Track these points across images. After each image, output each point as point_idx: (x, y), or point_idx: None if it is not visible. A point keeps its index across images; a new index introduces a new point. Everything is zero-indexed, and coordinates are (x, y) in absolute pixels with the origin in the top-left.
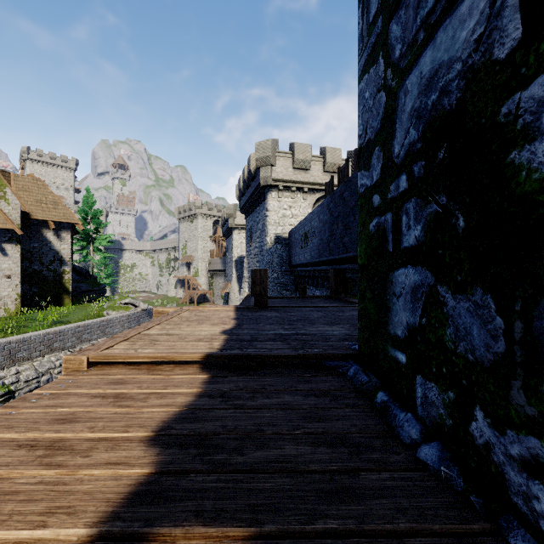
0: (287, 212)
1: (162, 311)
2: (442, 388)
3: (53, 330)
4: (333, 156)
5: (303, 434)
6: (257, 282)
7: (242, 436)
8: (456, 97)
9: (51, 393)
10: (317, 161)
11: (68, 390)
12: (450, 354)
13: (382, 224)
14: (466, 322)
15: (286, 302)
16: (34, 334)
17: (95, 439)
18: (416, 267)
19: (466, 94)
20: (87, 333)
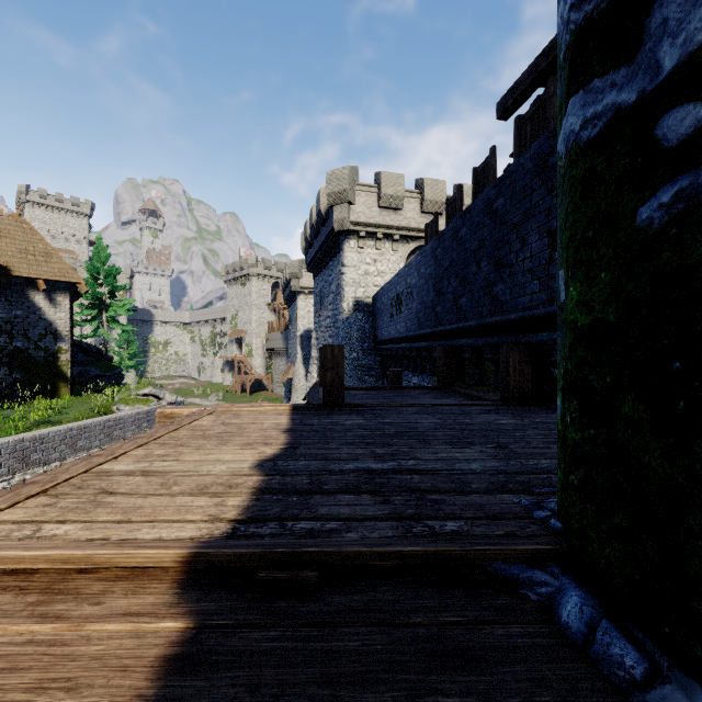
0: (371, 269)
1: (171, 414)
2: None
3: (31, 435)
4: (434, 191)
5: None
6: (327, 366)
7: None
8: None
9: None
10: (412, 197)
11: None
12: None
13: None
14: None
15: (372, 395)
16: None
17: None
18: None
19: None
20: (85, 438)
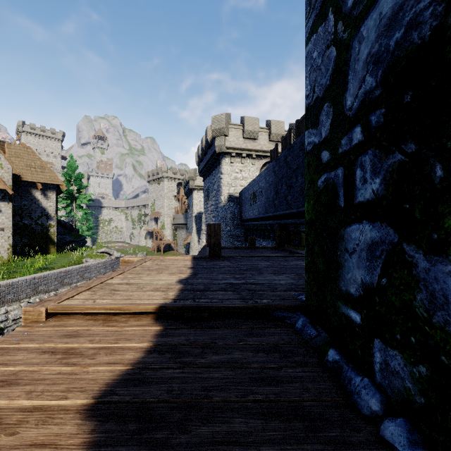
0: (238, 175)
1: (128, 260)
2: (409, 360)
3: (38, 275)
4: (277, 128)
5: (253, 402)
6: (211, 235)
7: (188, 404)
8: (430, 27)
9: (1, 348)
10: (264, 131)
11: (20, 344)
12: (422, 322)
13: (331, 180)
14: (446, 289)
15: (237, 252)
16: (21, 279)
17: (29, 409)
18: (373, 223)
19: (446, 19)
20: (68, 278)
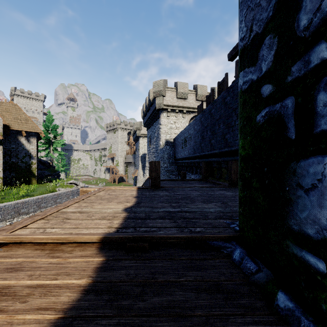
0: (173, 126)
1: (86, 190)
2: None
3: (21, 201)
4: (202, 90)
5: None
6: (152, 170)
7: None
8: None
9: None
10: (192, 93)
11: None
12: None
13: (276, 112)
14: None
15: (172, 183)
16: (7, 204)
17: None
18: None
19: None
20: (44, 203)
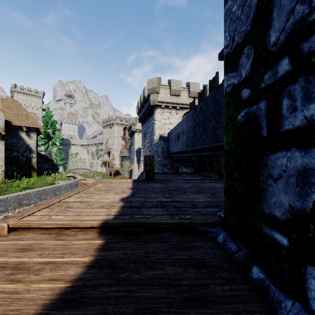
0: (167, 121)
1: (85, 183)
2: None
3: (22, 193)
4: (194, 88)
5: None
6: (147, 163)
7: None
8: None
9: None
10: (184, 90)
11: None
12: None
13: (252, 113)
14: None
15: (166, 176)
16: (9, 196)
17: None
18: (306, 149)
19: None
20: (44, 195)
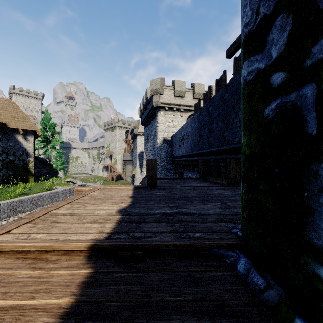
0: (170, 124)
1: (81, 190)
2: None
3: (17, 199)
4: (199, 89)
5: None
6: (149, 169)
7: None
8: None
9: None
10: (189, 91)
11: None
12: None
13: (290, 103)
14: None
15: (170, 182)
16: (3, 202)
17: None
18: None
19: None
20: (41, 201)
